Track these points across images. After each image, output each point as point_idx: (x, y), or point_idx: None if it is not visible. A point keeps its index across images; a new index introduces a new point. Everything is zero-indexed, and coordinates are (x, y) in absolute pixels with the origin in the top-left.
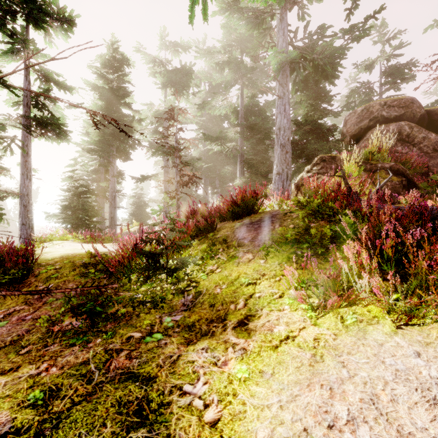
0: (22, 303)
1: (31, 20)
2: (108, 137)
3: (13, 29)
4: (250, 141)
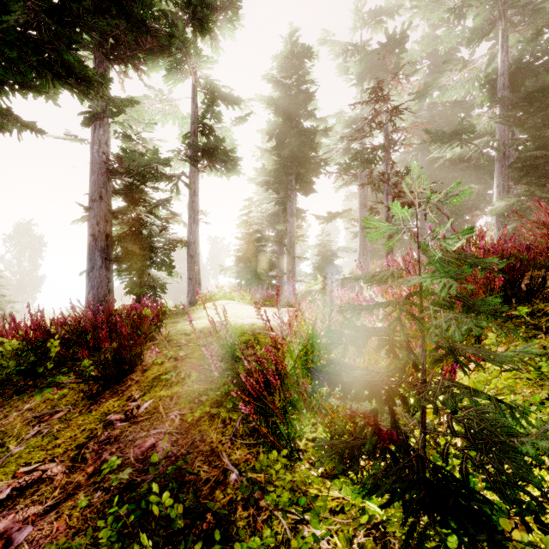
0: (74, 450)
1: (197, 27)
2: (285, 163)
3: (171, 29)
4: (527, 124)
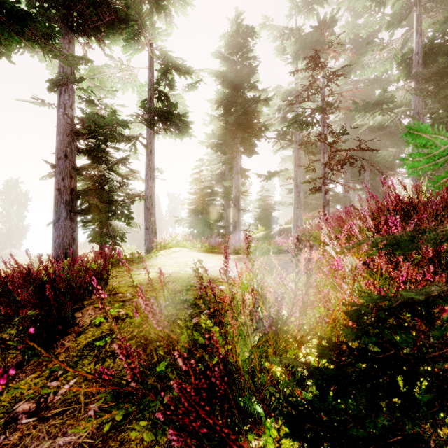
0: None
1: (153, 4)
2: (231, 128)
3: (127, 0)
4: (439, 95)
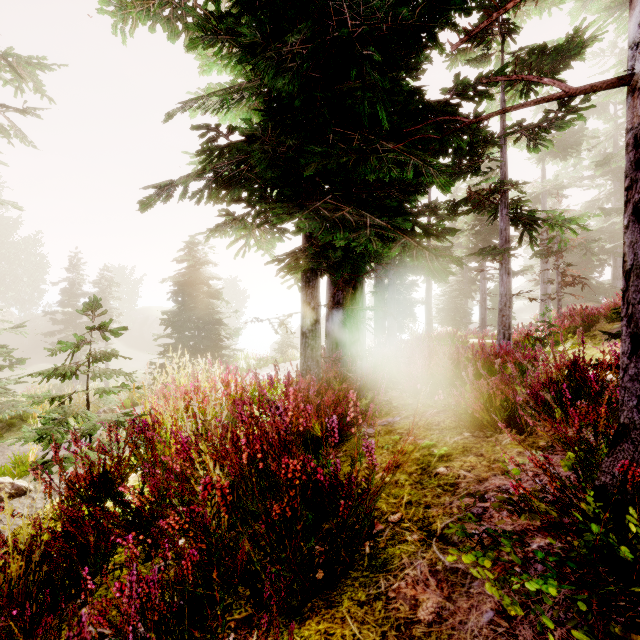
0: None
1: None
2: (479, 242)
3: (432, 201)
4: None
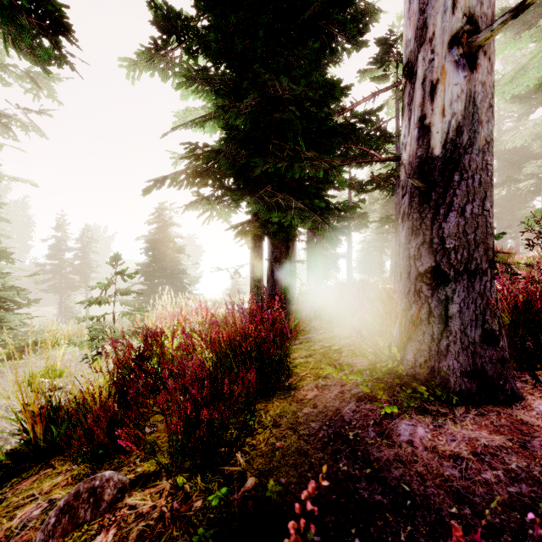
0: None
1: None
2: (390, 209)
3: (351, 177)
4: None
